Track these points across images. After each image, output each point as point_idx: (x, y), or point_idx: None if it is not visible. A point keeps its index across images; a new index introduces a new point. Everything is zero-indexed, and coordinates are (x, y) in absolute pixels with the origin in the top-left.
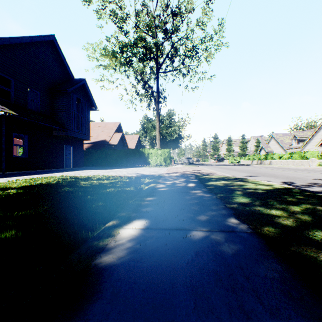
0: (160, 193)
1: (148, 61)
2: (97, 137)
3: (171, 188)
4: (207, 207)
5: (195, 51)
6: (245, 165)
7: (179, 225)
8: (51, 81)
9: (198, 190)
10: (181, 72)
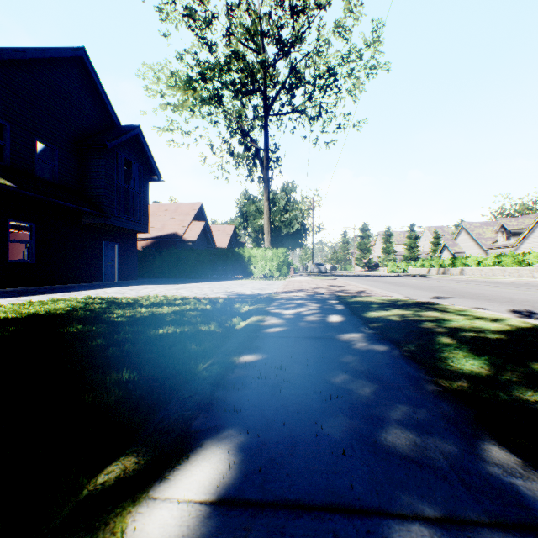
0: (272, 341)
1: (250, 95)
2: (162, 228)
3: (295, 327)
4: (392, 388)
5: (332, 76)
6: (418, 276)
7: (337, 482)
8: (79, 129)
9: (355, 334)
10: (307, 115)
